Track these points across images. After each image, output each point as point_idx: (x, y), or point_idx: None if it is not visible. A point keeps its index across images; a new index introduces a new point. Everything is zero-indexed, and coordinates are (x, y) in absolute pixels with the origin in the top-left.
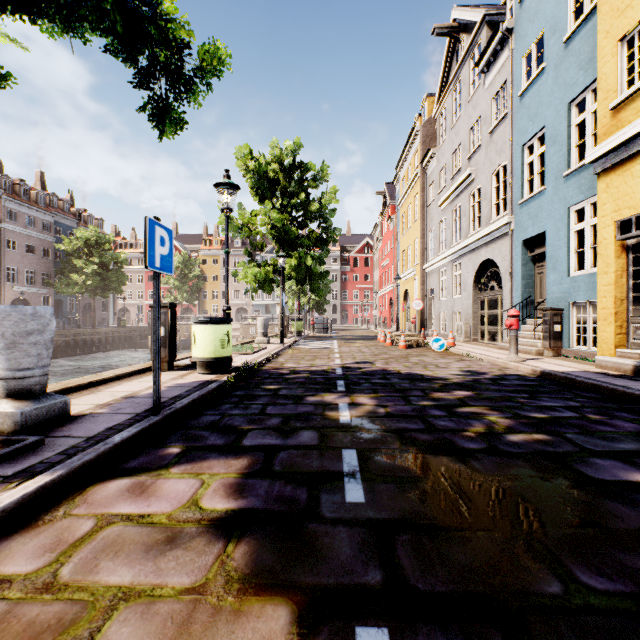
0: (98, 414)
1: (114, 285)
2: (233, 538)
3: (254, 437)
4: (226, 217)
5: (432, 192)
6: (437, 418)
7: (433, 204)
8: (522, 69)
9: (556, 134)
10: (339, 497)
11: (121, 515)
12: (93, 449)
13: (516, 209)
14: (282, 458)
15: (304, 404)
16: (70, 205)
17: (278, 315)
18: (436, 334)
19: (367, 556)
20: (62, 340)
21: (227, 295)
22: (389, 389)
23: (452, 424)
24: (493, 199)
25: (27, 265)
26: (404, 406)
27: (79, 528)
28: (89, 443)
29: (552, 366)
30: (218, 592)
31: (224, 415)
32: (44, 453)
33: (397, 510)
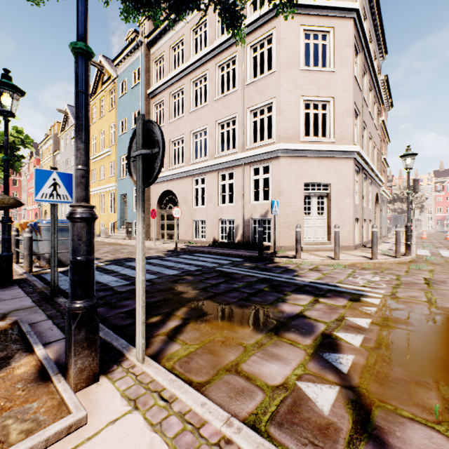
0: None
1: None
2: None
3: None
4: None
5: (59, 168)
6: None
7: None
8: None
9: None
10: None
11: None
12: None
13: None
14: None
15: None
16: None
17: None
18: None
19: None
20: None
21: None
22: None
23: None
24: None
25: None
26: None
27: None
28: None
29: None
30: None
31: None
32: None
33: None
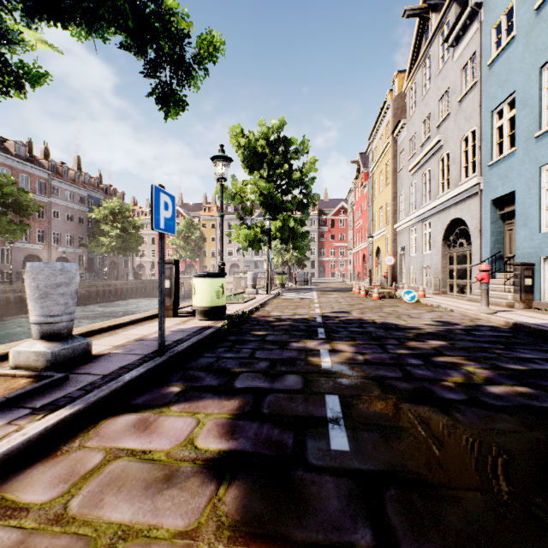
0: (114, 354)
1: (132, 245)
2: (224, 480)
3: (244, 379)
4: (221, 186)
5: (402, 159)
6: (414, 367)
7: (403, 170)
8: (491, 39)
9: (527, 98)
10: (324, 444)
11: (126, 450)
12: (107, 386)
13: (485, 171)
14: (269, 401)
15: (289, 349)
16: (99, 182)
17: (265, 270)
18: (407, 287)
19: (355, 511)
20: (93, 290)
21: (222, 253)
22: (366, 337)
23: (430, 373)
24: (462, 162)
25: (67, 230)
26: (381, 354)
27: (90, 460)
28: (104, 380)
29: (524, 318)
30: (209, 539)
31: (218, 358)
32: (67, 388)
33: (382, 461)
